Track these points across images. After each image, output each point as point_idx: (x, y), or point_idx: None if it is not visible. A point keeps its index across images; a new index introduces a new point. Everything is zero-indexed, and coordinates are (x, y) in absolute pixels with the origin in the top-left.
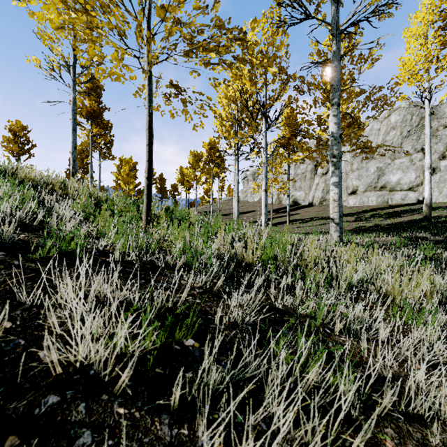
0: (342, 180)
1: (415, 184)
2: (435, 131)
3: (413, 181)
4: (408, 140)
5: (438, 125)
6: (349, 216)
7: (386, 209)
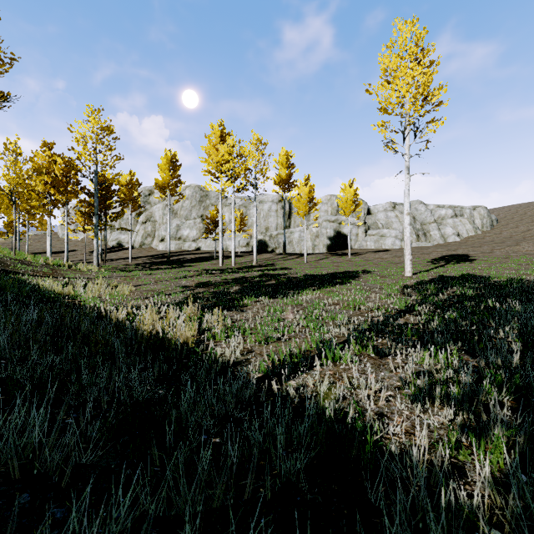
0: (157, 230)
1: (196, 238)
2: (208, 206)
3: (195, 236)
4: (195, 209)
5: (209, 203)
6: (147, 257)
7: (171, 254)
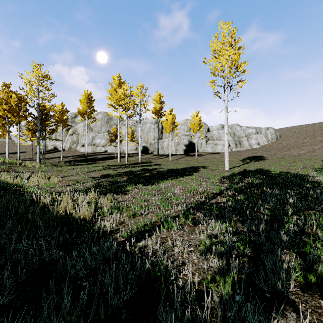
0: (80, 139)
1: (104, 145)
2: (112, 125)
3: (104, 143)
4: (104, 126)
5: (113, 123)
6: (73, 156)
7: (88, 154)
